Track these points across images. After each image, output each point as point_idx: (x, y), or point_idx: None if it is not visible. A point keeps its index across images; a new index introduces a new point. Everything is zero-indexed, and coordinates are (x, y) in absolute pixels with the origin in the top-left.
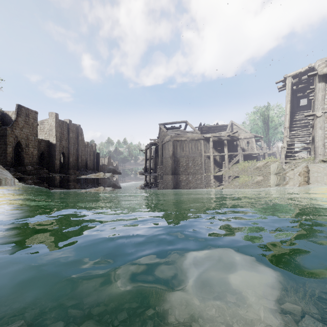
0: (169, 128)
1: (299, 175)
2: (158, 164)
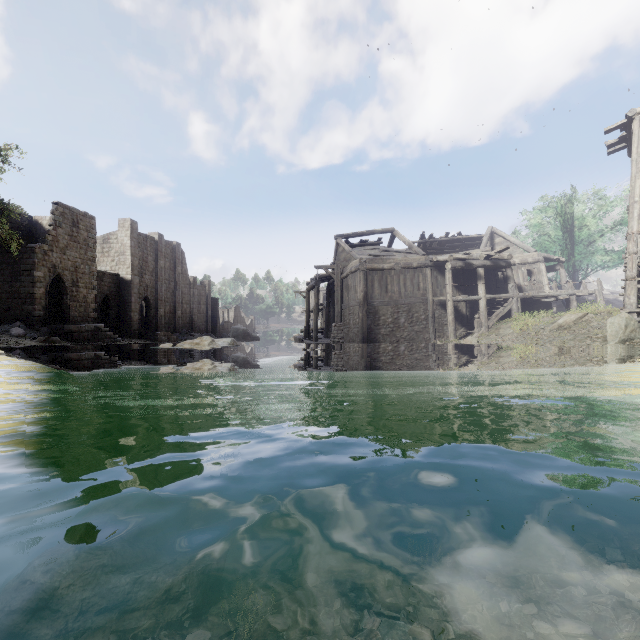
0: (356, 245)
1: None
2: (332, 320)
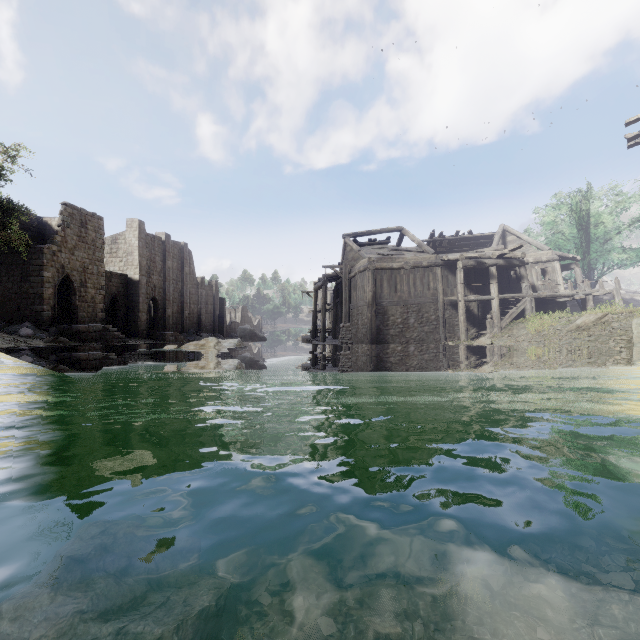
0: (364, 244)
1: None
2: (340, 320)
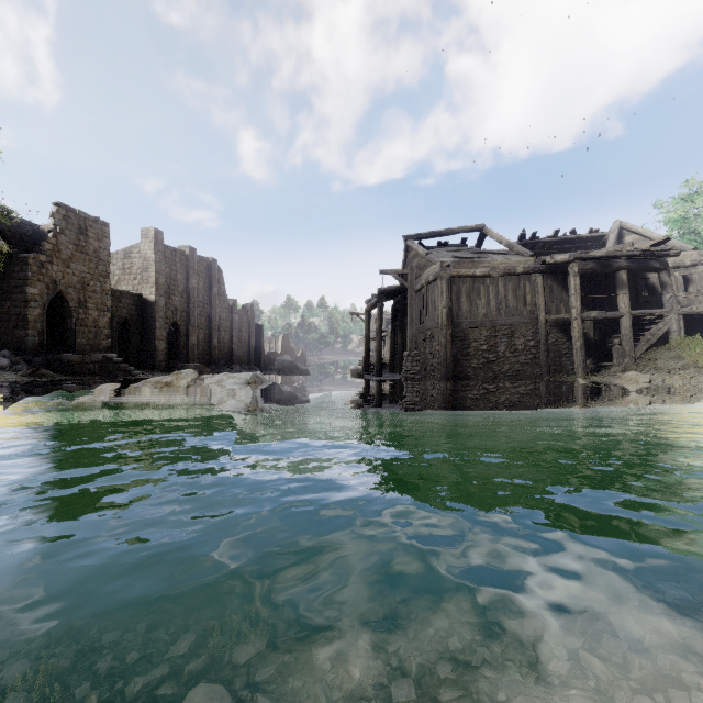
0: (432, 249)
1: None
2: (400, 348)
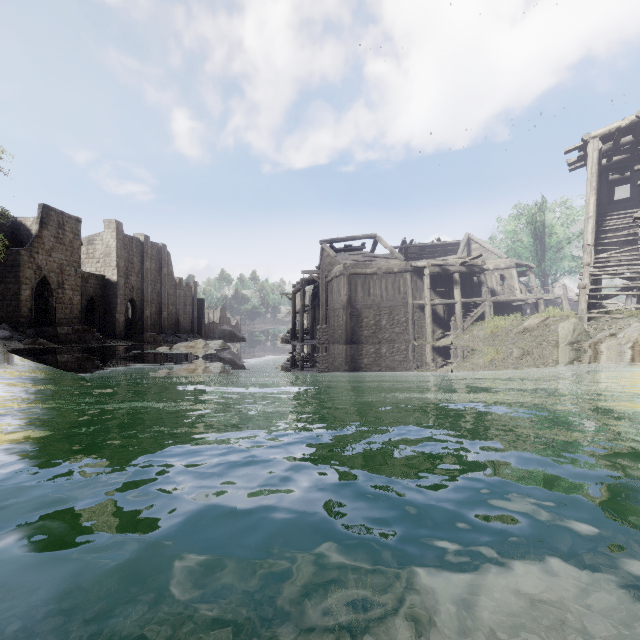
0: (340, 249)
1: (632, 348)
2: (318, 321)
